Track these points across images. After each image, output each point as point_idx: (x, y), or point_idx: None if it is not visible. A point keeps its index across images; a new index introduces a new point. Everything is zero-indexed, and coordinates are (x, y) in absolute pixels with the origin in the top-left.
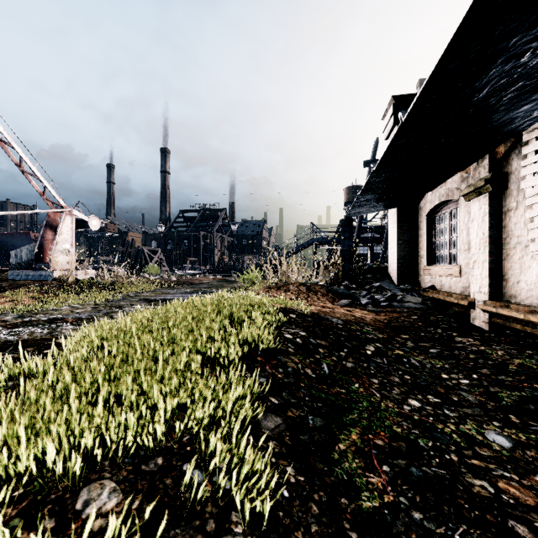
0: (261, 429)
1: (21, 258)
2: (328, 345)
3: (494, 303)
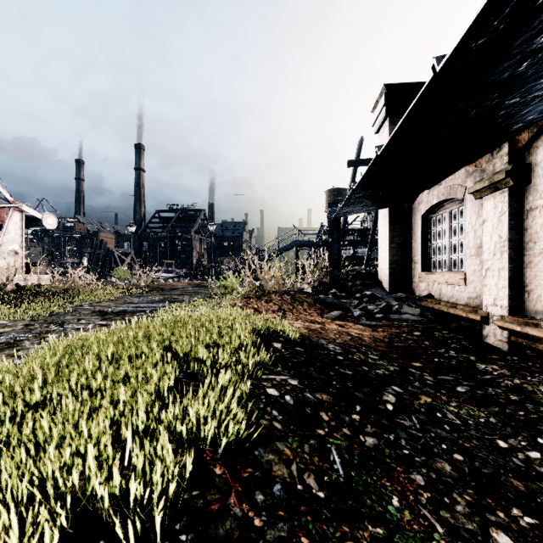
0: None
1: None
2: (332, 401)
3: (516, 320)
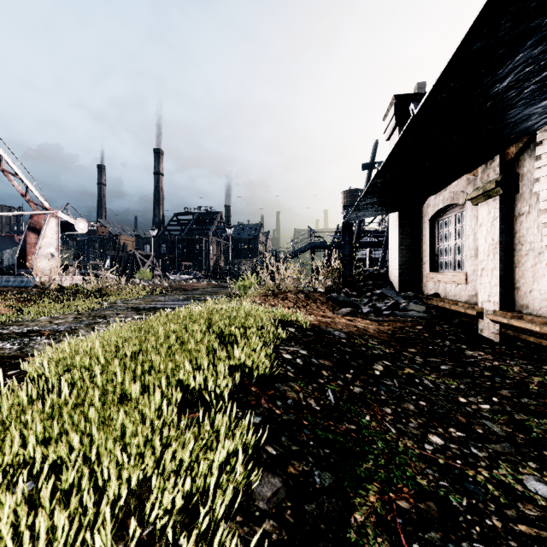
0: (253, 502)
1: (2, 263)
2: (332, 365)
3: (505, 314)
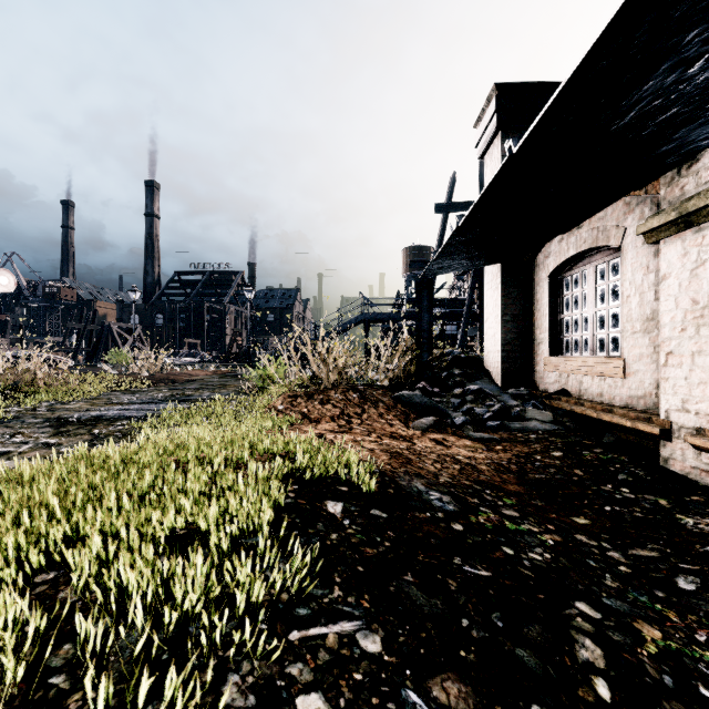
0: None
1: None
2: (473, 705)
3: None
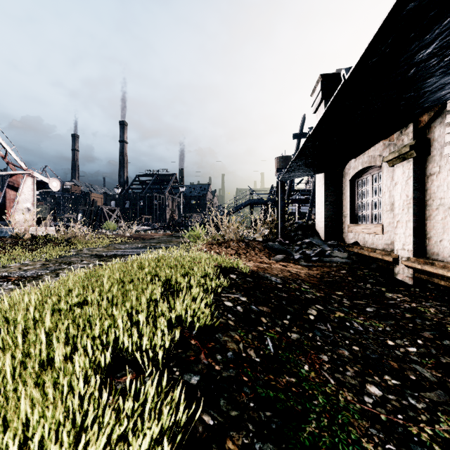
0: None
1: None
2: (270, 311)
3: (418, 260)
